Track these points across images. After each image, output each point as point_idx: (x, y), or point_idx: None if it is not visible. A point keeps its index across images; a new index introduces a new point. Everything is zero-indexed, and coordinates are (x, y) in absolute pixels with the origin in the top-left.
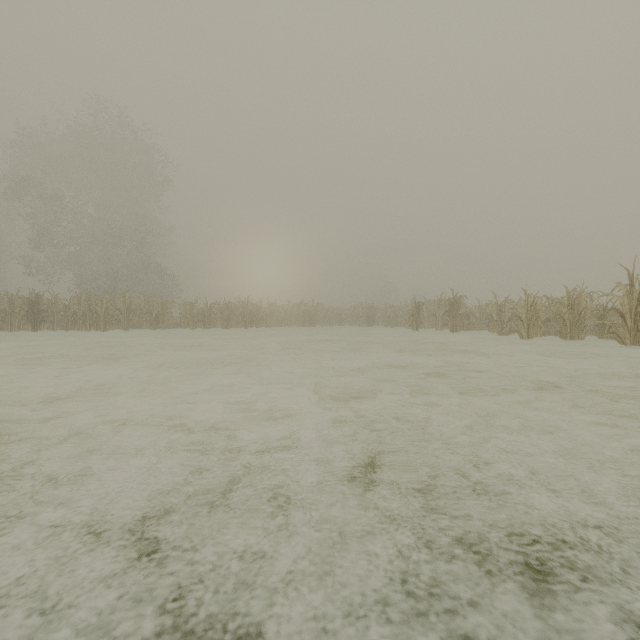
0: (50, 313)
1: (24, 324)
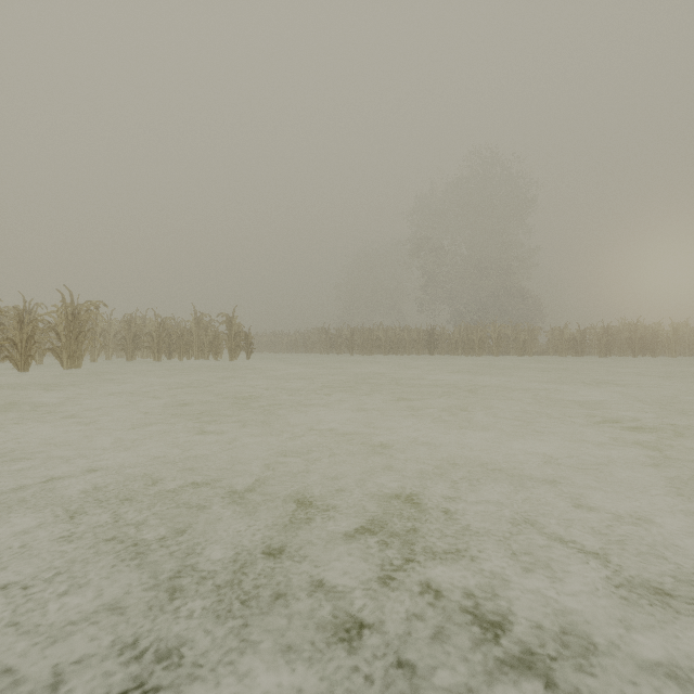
0: (439, 341)
1: (423, 350)
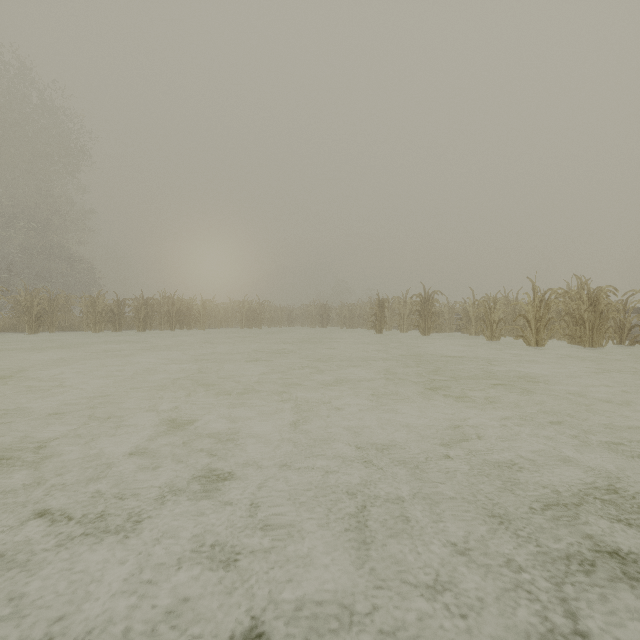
0: None
1: None
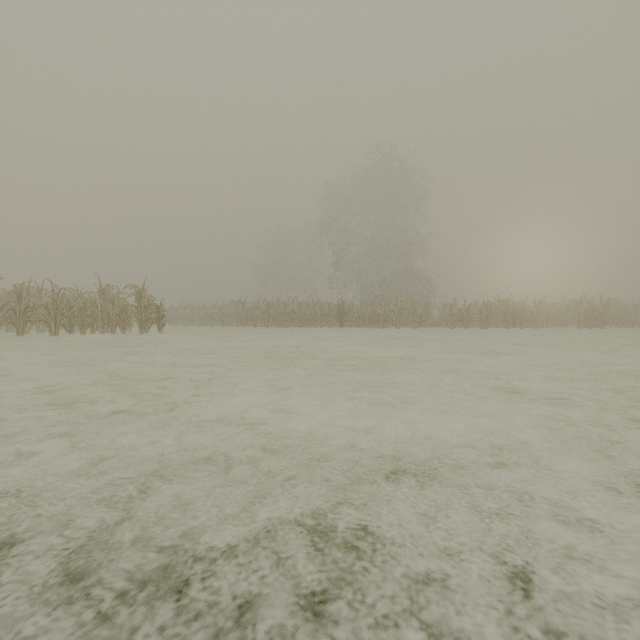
0: (349, 315)
1: (334, 323)
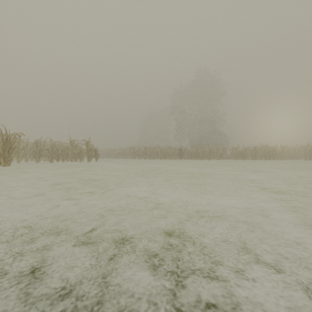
0: (184, 153)
1: (177, 157)
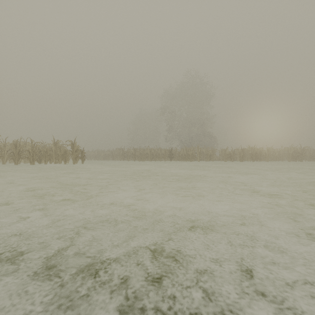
0: (174, 155)
1: (167, 158)
